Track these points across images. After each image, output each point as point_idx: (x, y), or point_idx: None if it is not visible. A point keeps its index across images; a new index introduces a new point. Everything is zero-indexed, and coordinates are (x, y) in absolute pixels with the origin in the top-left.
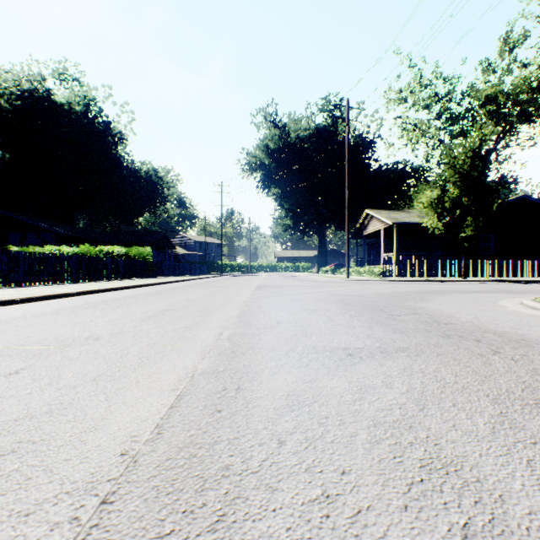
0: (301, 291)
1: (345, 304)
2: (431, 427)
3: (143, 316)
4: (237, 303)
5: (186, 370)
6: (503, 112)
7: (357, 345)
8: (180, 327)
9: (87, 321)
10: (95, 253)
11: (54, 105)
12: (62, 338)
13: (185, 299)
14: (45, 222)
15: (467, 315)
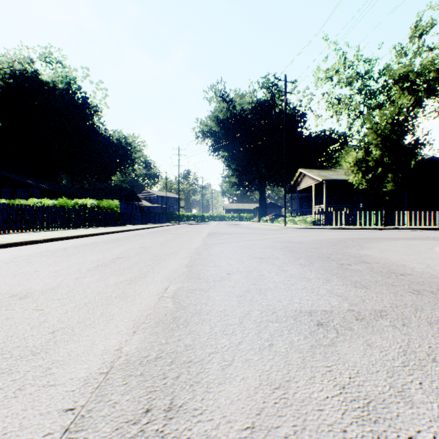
0: (247, 238)
1: (291, 251)
2: None
3: (91, 266)
4: (188, 250)
5: (102, 358)
6: (413, 88)
7: (323, 307)
8: (123, 280)
9: (31, 271)
10: (71, 205)
11: (41, 83)
12: None
13: (140, 246)
14: (32, 179)
15: (418, 265)
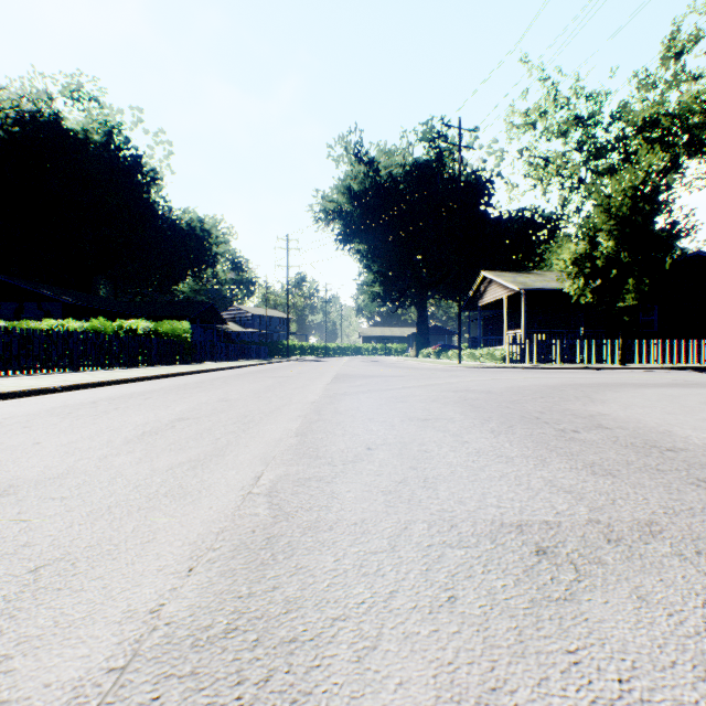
0: (399, 384)
1: (473, 407)
2: None
3: (133, 433)
4: (301, 405)
5: (119, 633)
6: (666, 141)
7: (542, 514)
8: (184, 460)
9: (27, 443)
10: (112, 330)
11: (64, 132)
12: None
13: (221, 399)
14: (50, 288)
15: (694, 432)
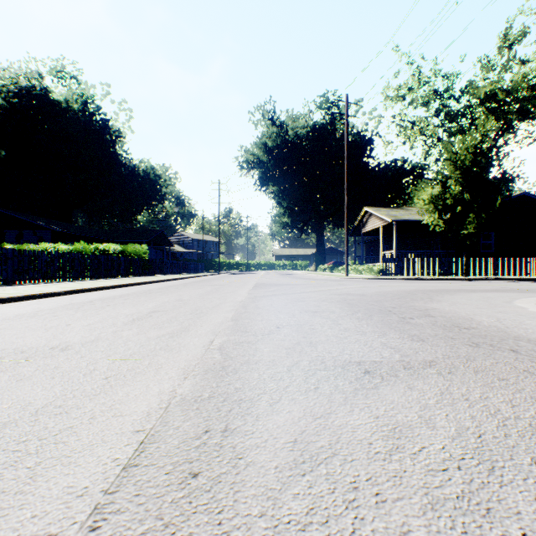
0: (301, 290)
1: (349, 304)
2: (521, 511)
3: (126, 319)
4: (233, 303)
5: (160, 397)
6: (502, 109)
7: (373, 358)
8: (165, 333)
9: (62, 325)
10: (91, 251)
11: (51, 102)
12: (24, 348)
13: (177, 299)
14: (42, 220)
15: (487, 318)
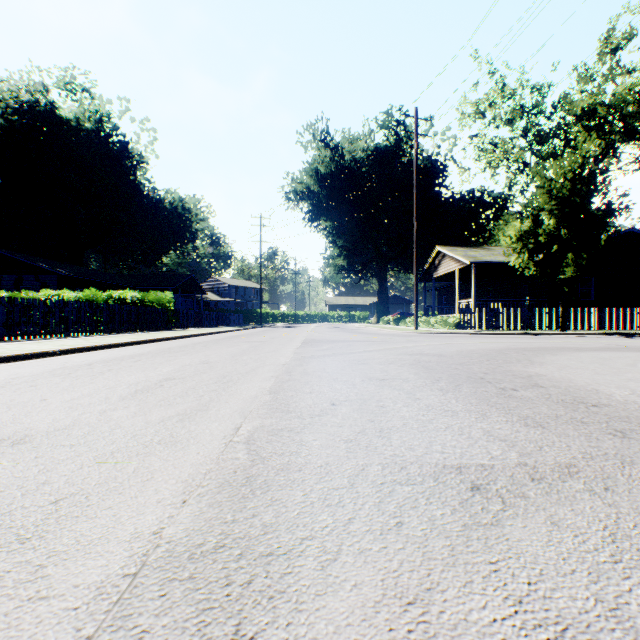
0: (361, 348)
1: (426, 368)
2: None
3: (127, 391)
4: (273, 367)
5: (130, 549)
6: (603, 128)
7: (478, 458)
8: (173, 414)
9: (35, 400)
10: (103, 299)
11: (59, 120)
12: None
13: (202, 361)
14: (46, 261)
15: (618, 390)
